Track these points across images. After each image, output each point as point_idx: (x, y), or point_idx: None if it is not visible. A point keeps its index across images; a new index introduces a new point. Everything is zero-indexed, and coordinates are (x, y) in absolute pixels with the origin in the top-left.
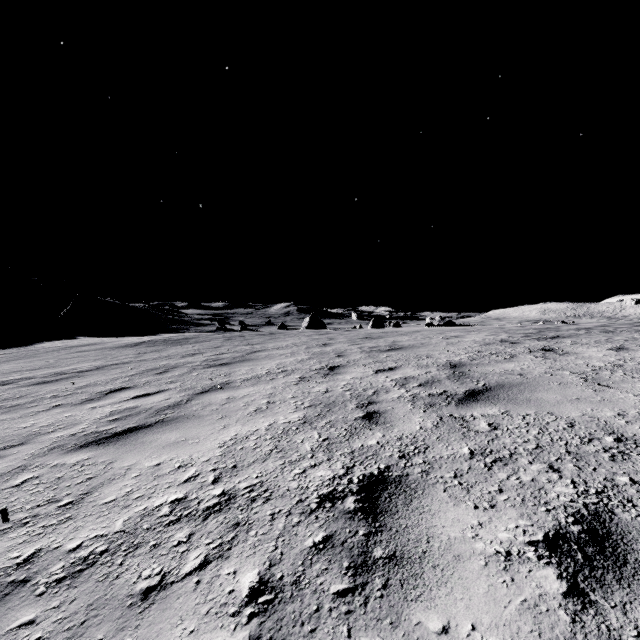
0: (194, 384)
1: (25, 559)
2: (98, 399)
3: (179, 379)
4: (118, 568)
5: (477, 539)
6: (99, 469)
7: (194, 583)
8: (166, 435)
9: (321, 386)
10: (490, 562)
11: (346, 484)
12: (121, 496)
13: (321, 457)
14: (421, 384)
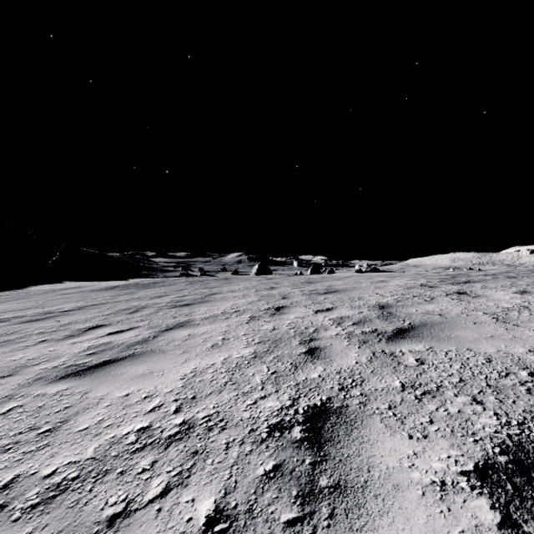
0: (160, 322)
1: (5, 484)
2: (78, 335)
3: (148, 318)
4: (87, 494)
5: (413, 469)
6: (76, 399)
7: (156, 511)
8: (135, 368)
9: (269, 324)
10: (427, 492)
11: (293, 414)
12: (93, 424)
13: (270, 389)
14: (355, 323)
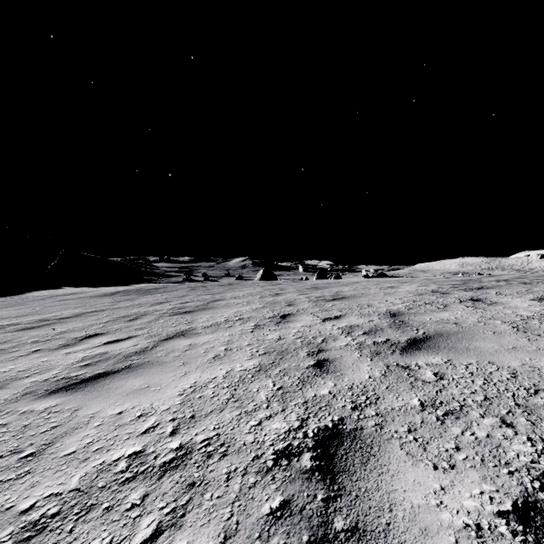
0: (160, 331)
1: None
2: (73, 345)
3: (147, 326)
4: (67, 536)
5: (442, 508)
6: (64, 417)
7: None
8: (131, 381)
9: (274, 334)
10: (461, 539)
11: (301, 438)
12: (81, 448)
13: (276, 407)
14: (365, 332)
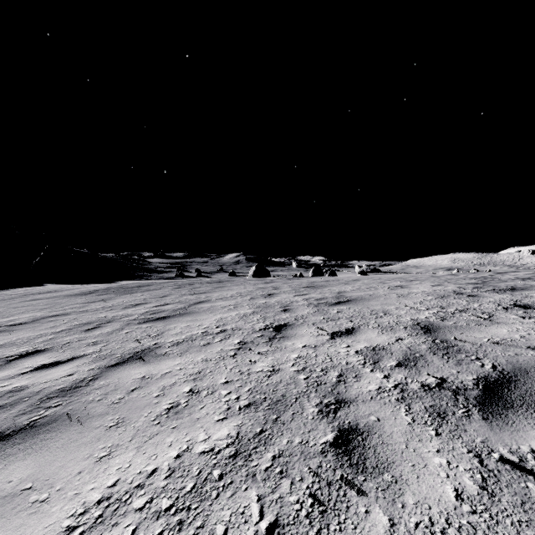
0: (116, 348)
1: None
2: None
3: (105, 339)
4: None
5: None
6: None
7: None
8: (11, 468)
9: (265, 360)
10: None
11: None
12: None
13: None
14: (400, 362)
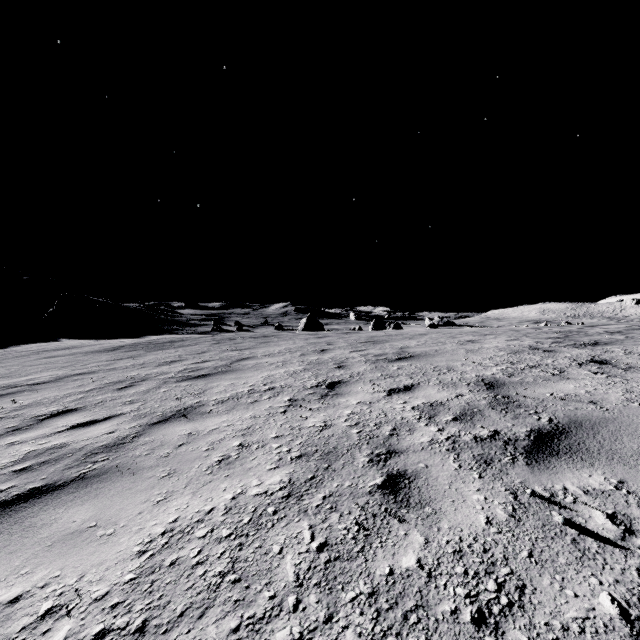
0: (155, 407)
1: None
2: (27, 428)
3: (141, 398)
4: None
5: None
6: None
7: None
8: (72, 511)
9: (317, 416)
10: None
11: None
12: None
13: (314, 609)
14: (457, 417)
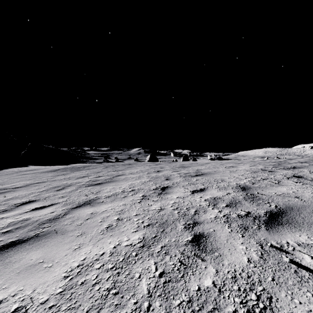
0: (75, 199)
1: None
2: (10, 210)
3: (68, 195)
4: None
5: None
6: None
7: None
8: (30, 254)
9: (156, 204)
10: None
11: None
12: None
13: (158, 310)
14: (228, 204)
